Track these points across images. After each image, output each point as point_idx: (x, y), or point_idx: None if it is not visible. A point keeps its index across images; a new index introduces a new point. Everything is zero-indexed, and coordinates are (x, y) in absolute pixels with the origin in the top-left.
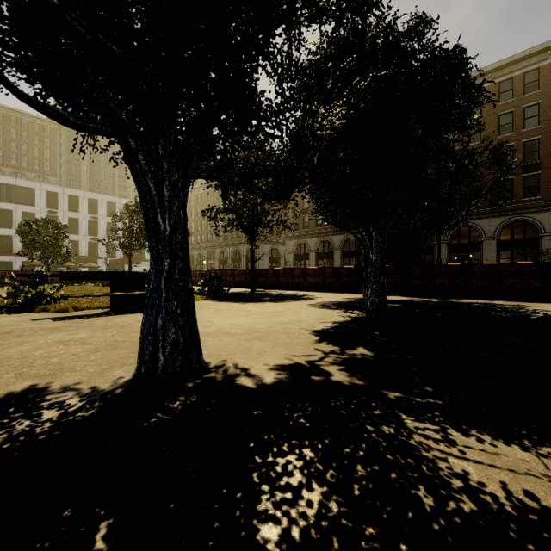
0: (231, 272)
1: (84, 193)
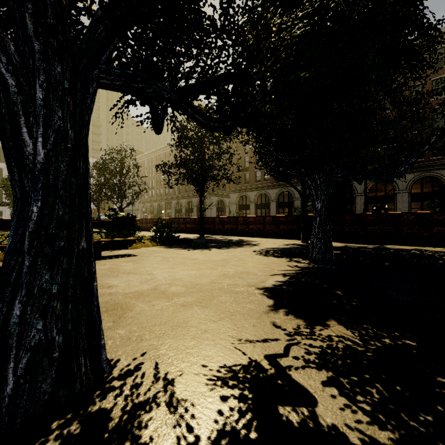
0: (183, 220)
1: None
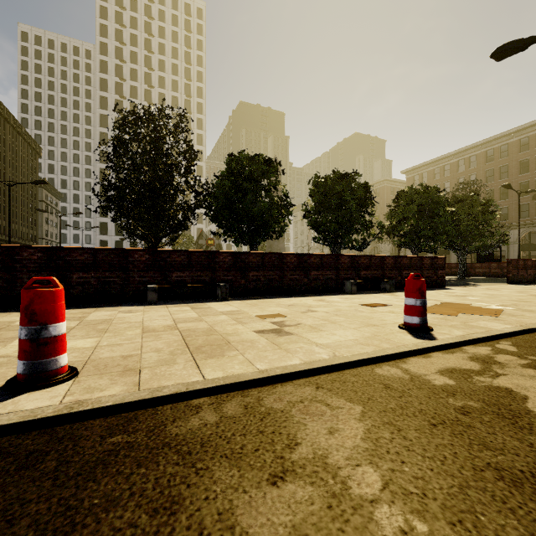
0: None
1: None
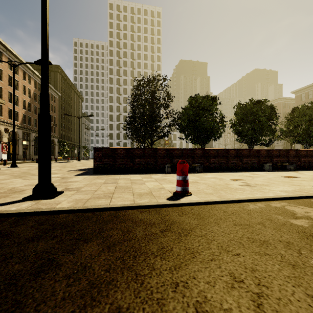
0: None
1: None
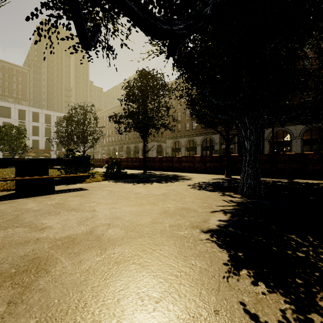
0: (131, 159)
1: (42, 110)
